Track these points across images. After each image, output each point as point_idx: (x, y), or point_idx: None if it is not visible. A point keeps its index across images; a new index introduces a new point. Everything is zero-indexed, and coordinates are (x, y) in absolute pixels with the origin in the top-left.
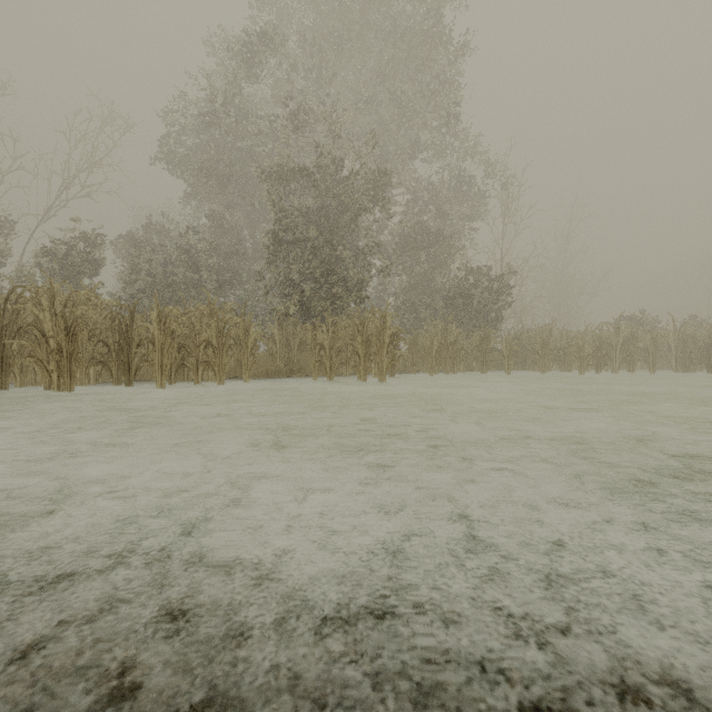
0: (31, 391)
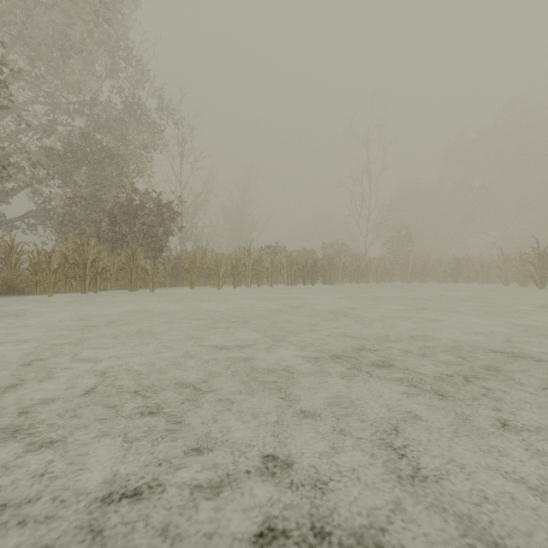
0: None
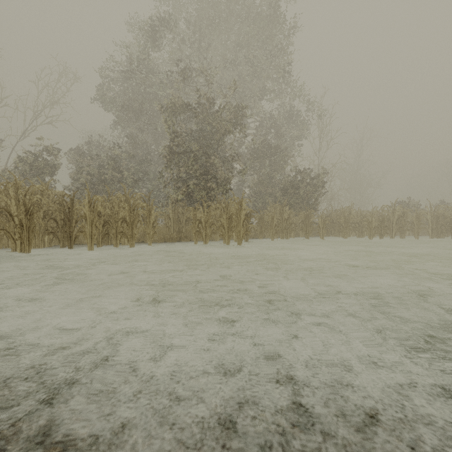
0: (3, 252)
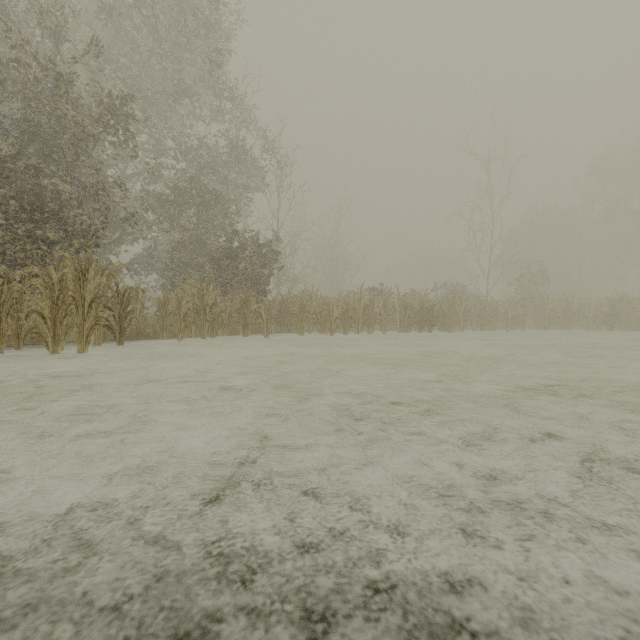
0: None
